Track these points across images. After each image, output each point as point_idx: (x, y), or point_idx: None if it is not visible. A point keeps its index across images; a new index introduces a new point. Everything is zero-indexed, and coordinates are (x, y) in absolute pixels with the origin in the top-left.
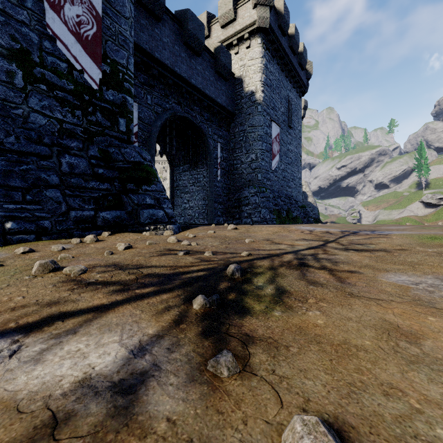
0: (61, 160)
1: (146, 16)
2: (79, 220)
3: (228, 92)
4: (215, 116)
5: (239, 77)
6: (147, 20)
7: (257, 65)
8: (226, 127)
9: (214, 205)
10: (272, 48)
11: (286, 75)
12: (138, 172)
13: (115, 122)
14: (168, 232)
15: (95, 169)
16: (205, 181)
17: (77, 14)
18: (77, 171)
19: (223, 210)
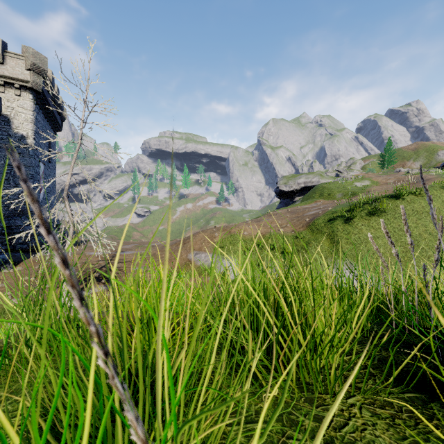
0: None
1: None
2: None
3: None
4: None
5: (6, 116)
6: None
7: (29, 116)
8: None
9: None
10: (40, 102)
11: (48, 120)
12: None
13: None
14: (21, 268)
15: None
16: None
17: None
18: None
19: None
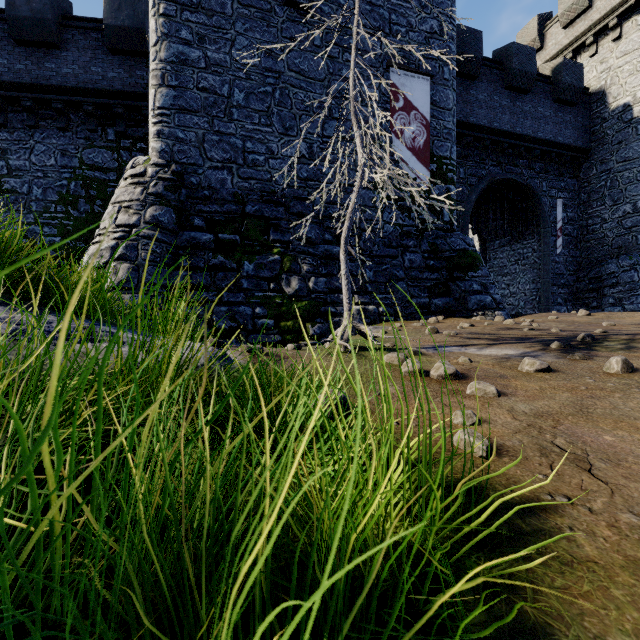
0: (404, 258)
1: (460, 82)
2: (418, 306)
3: (577, 120)
4: (553, 162)
5: (598, 90)
6: (460, 86)
7: (636, 60)
8: (573, 172)
9: (552, 289)
10: None
11: None
12: (463, 259)
13: (440, 215)
14: (499, 317)
15: (427, 261)
16: (535, 257)
17: (412, 131)
18: (415, 265)
19: (568, 296)
